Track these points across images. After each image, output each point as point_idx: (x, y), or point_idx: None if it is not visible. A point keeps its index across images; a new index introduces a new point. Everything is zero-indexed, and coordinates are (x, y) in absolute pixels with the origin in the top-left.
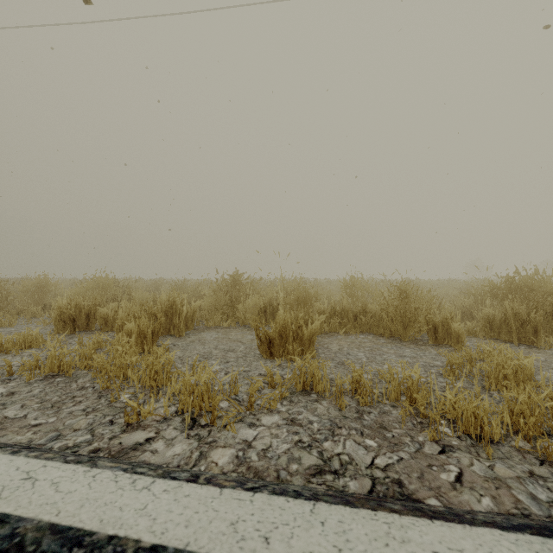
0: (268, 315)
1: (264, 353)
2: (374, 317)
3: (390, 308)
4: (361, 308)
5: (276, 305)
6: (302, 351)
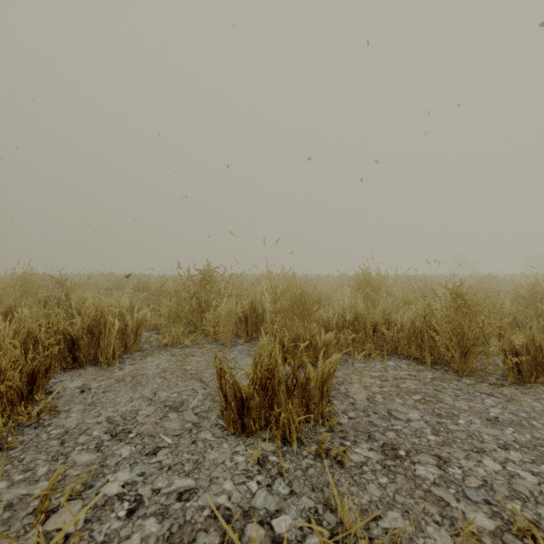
0: (249, 326)
1: (234, 423)
2: (403, 331)
3: (446, 324)
4: (383, 317)
5: (261, 311)
6: (307, 412)
